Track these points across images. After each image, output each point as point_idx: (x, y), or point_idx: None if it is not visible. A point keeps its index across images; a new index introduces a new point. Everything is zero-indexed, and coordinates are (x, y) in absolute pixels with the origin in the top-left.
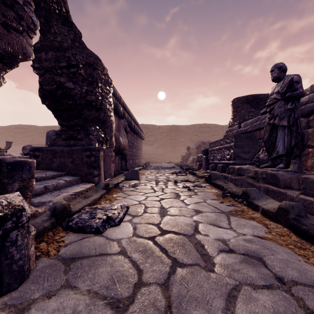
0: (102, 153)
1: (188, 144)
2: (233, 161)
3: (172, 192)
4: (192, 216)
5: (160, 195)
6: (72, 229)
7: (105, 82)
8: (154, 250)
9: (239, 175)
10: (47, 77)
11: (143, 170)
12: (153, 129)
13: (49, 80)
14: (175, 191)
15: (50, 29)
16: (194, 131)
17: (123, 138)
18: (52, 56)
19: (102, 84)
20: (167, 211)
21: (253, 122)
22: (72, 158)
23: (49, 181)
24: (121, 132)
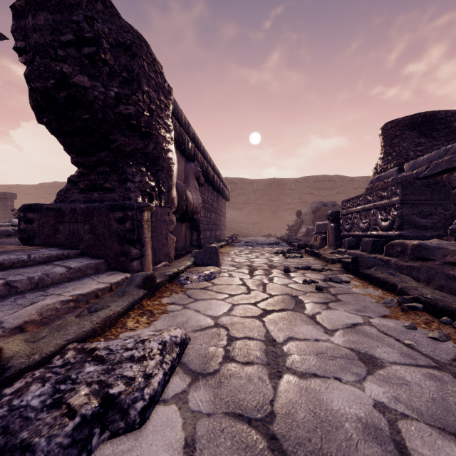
0: (149, 216)
1: (297, 208)
2: (399, 232)
3: (285, 294)
4: (361, 381)
5: (261, 300)
6: None
7: (156, 87)
8: None
9: (418, 259)
10: (37, 64)
11: (227, 246)
12: (243, 185)
13: (40, 69)
14: (290, 291)
15: None
16: (306, 187)
17: (193, 194)
18: (46, 21)
19: (150, 89)
20: (284, 354)
21: (434, 158)
22: (91, 224)
23: (31, 269)
24: (190, 183)
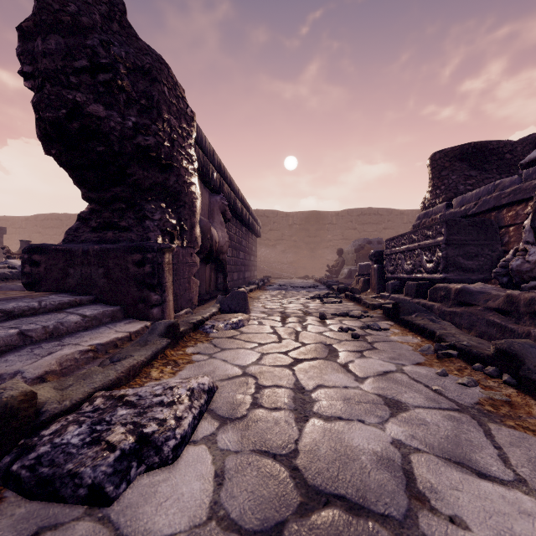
0: (170, 258)
1: (338, 246)
2: (443, 275)
3: (318, 342)
4: (383, 423)
5: (292, 349)
6: (20, 487)
7: (178, 114)
8: None
9: (461, 304)
10: (47, 92)
11: (258, 290)
12: (277, 218)
13: (51, 97)
14: (324, 340)
15: None
16: (349, 222)
17: (219, 231)
18: (58, 45)
19: (171, 116)
20: (312, 400)
21: (482, 194)
22: (105, 268)
23: (44, 317)
24: (215, 219)
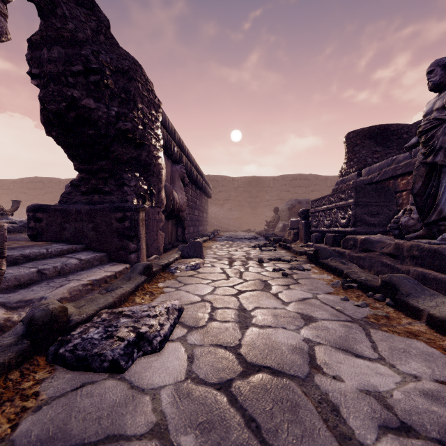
0: (144, 215)
1: (275, 205)
2: (353, 228)
3: (257, 279)
4: (299, 329)
5: (237, 283)
6: (65, 363)
7: (149, 103)
8: (230, 423)
9: (365, 251)
10: (52, 89)
11: (209, 241)
12: (225, 182)
13: (54, 94)
14: (261, 277)
15: (55, 9)
16: (283, 185)
17: (179, 193)
18: (60, 54)
19: (144, 105)
20: (251, 316)
21: (384, 166)
22: (94, 223)
23: (52, 260)
24: (176, 184)
